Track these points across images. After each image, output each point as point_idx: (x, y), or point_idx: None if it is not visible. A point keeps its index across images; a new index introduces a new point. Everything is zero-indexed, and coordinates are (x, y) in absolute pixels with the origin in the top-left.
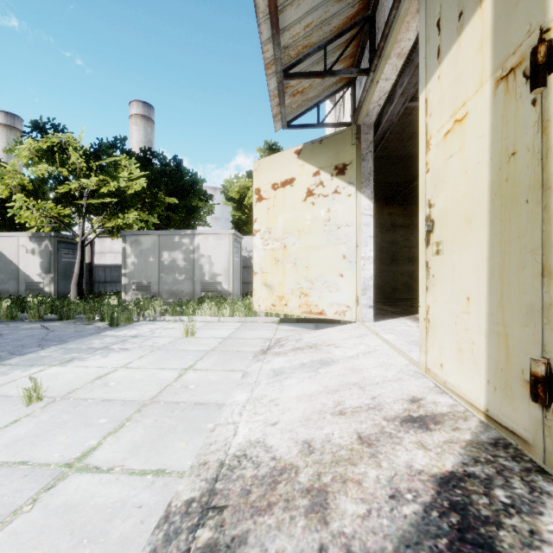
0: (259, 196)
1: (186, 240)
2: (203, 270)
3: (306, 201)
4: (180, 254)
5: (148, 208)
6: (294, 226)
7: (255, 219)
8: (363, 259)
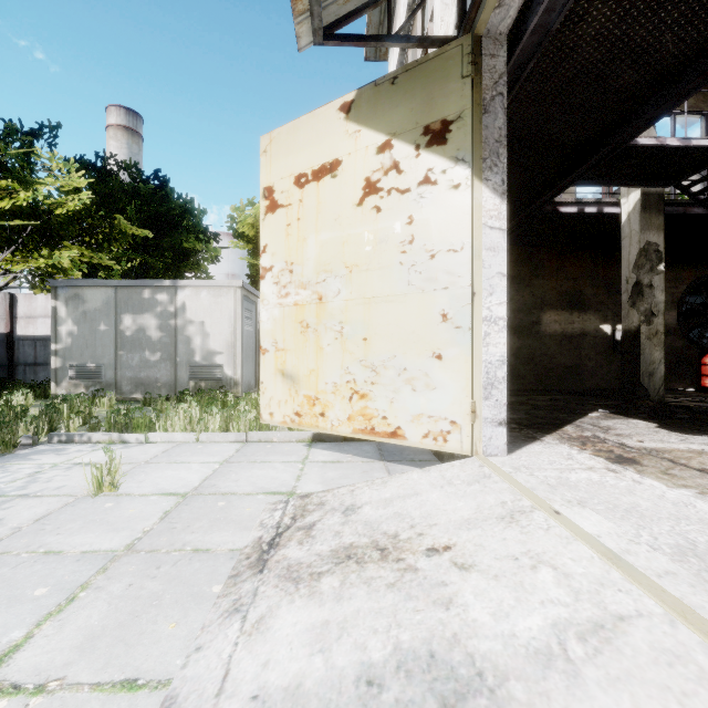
0: (271, 202)
1: (162, 296)
2: (191, 346)
3: (363, 205)
4: (152, 319)
5: (98, 243)
6: (338, 257)
7: (263, 246)
8: (485, 322)
